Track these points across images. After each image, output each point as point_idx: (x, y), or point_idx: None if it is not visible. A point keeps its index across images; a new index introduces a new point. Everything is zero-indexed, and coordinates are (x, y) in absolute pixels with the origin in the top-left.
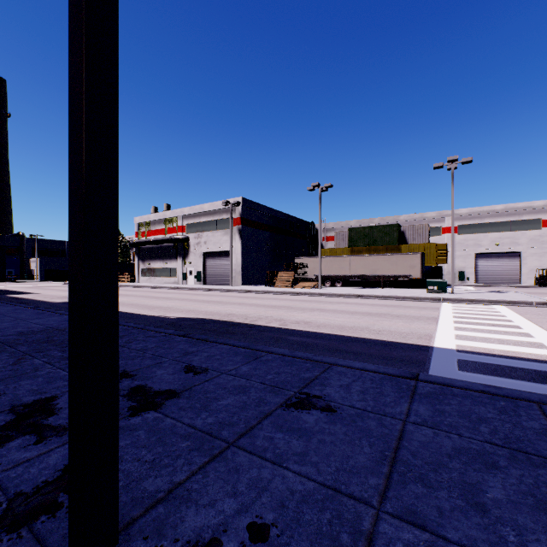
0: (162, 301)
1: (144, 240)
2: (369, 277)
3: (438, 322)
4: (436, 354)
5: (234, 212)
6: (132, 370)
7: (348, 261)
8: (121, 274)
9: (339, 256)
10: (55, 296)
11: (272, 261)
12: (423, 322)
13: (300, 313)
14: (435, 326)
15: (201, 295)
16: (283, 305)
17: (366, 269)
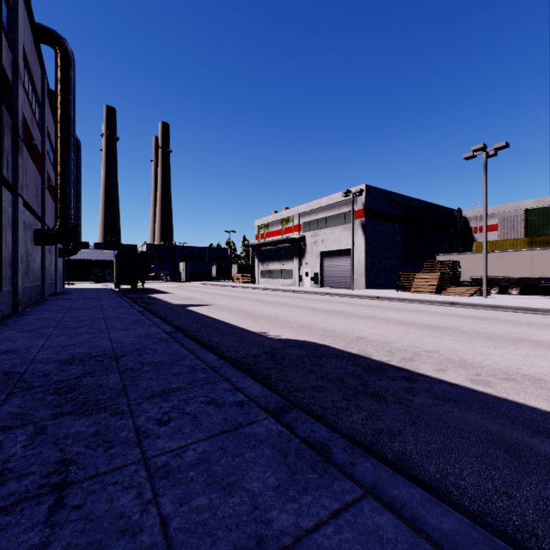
0: (273, 307)
1: (262, 242)
2: None
3: None
4: None
5: (356, 203)
6: None
7: (527, 258)
8: (245, 276)
9: (511, 251)
10: (182, 296)
11: (403, 260)
12: None
13: (490, 346)
14: None
15: (317, 300)
16: (441, 325)
17: None
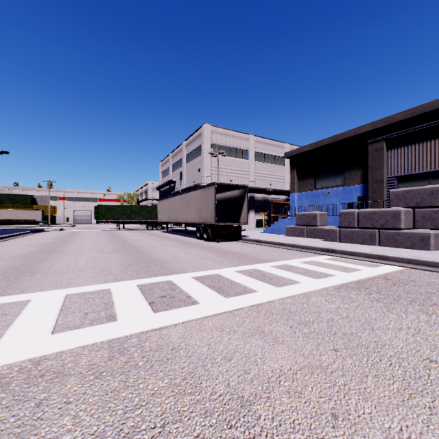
0: None
1: None
2: (14, 220)
3: None
4: None
5: None
6: None
7: None
8: None
9: None
10: None
11: None
12: None
13: None
14: None
15: None
16: None
17: (12, 216)
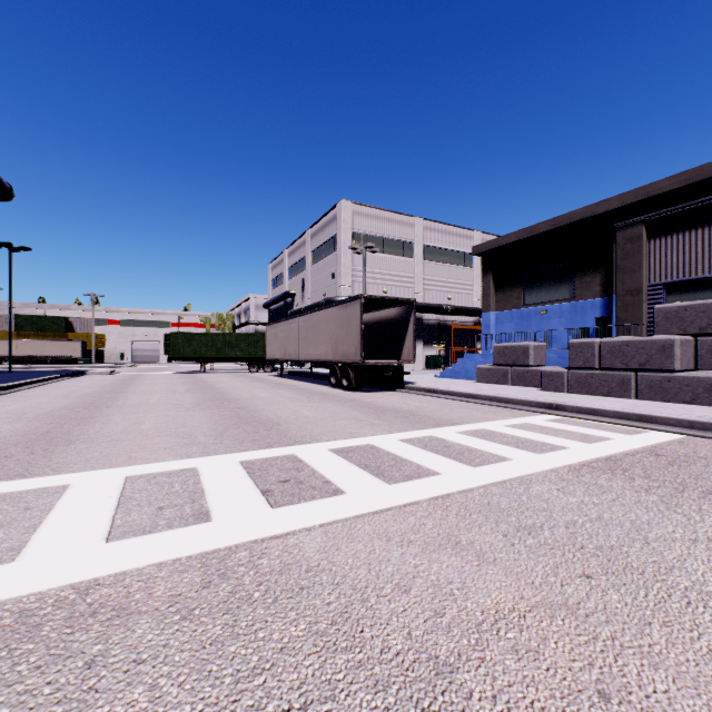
0: None
1: None
2: (38, 357)
3: None
4: None
5: None
6: None
7: (16, 345)
8: None
9: (6, 340)
10: None
11: None
12: None
13: None
14: None
15: None
16: None
17: (35, 351)
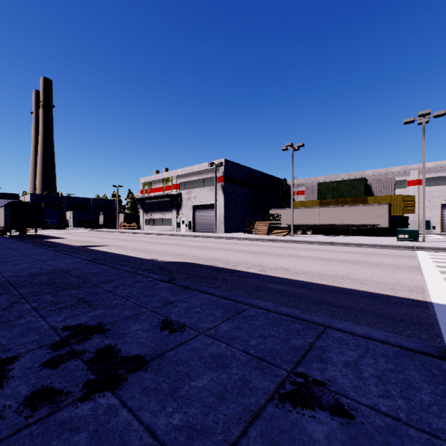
0: (158, 245)
1: (147, 196)
2: (338, 226)
3: (423, 272)
4: (440, 312)
5: (218, 171)
6: (108, 323)
7: (317, 212)
8: (131, 223)
9: (309, 208)
10: (78, 240)
11: (250, 213)
12: (406, 272)
13: (277, 259)
14: (421, 277)
15: (190, 241)
16: (260, 251)
17: (334, 219)
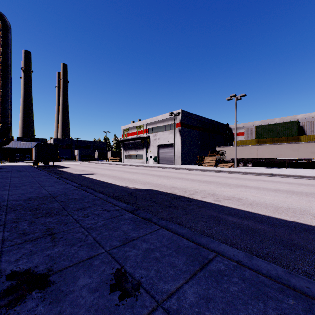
0: (131, 174)
1: (125, 139)
2: (274, 160)
3: None
4: None
5: (176, 119)
6: (57, 270)
7: (256, 149)
8: (115, 158)
9: (249, 145)
10: (78, 169)
11: (200, 150)
12: None
13: (228, 188)
14: None
15: (155, 171)
16: (211, 180)
17: (271, 154)
